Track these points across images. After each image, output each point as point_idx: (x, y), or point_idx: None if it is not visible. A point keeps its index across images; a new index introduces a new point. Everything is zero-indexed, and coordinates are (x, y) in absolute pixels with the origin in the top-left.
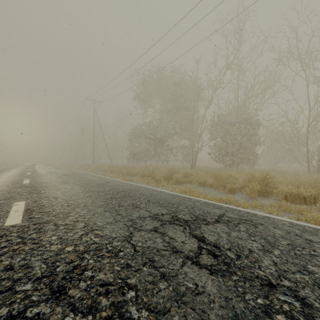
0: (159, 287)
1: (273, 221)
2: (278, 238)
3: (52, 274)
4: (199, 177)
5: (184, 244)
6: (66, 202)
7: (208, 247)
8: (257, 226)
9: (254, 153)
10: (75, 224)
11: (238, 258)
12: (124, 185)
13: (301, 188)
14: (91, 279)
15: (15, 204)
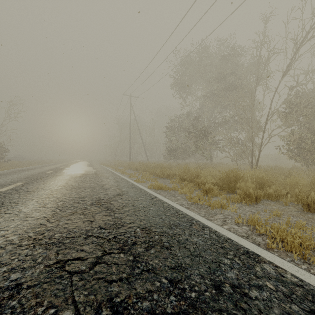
0: None
1: None
2: None
3: None
4: (284, 186)
5: None
6: None
7: None
8: None
9: None
10: None
11: None
12: (143, 205)
13: None
14: None
15: None
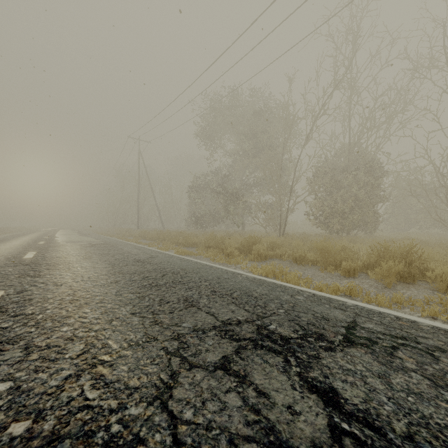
0: None
1: None
2: None
3: None
4: (292, 249)
5: (294, 415)
6: (72, 294)
7: (356, 430)
8: (435, 355)
9: (374, 213)
10: (66, 346)
11: None
12: (176, 261)
13: None
14: None
15: None
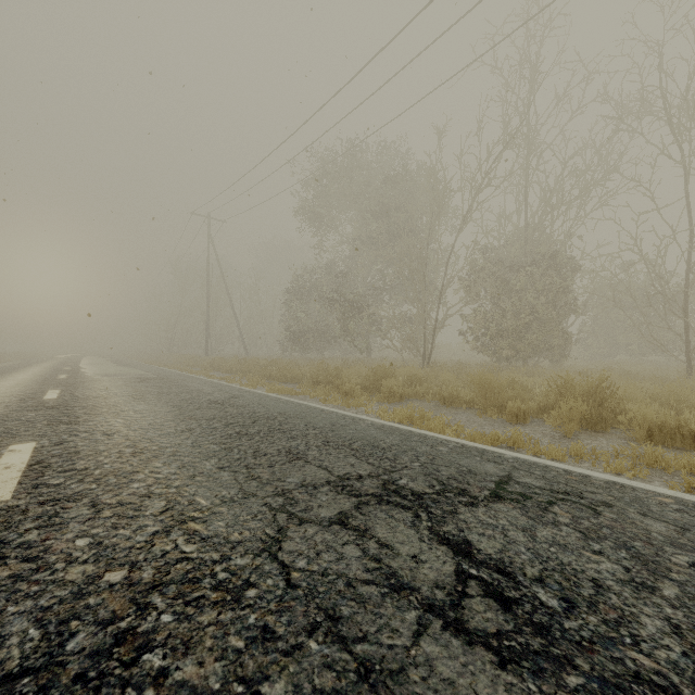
0: None
1: (635, 495)
2: (661, 546)
3: (51, 661)
4: (440, 385)
5: (419, 563)
6: (132, 445)
7: (484, 574)
8: (598, 509)
9: (563, 332)
10: (143, 503)
11: (569, 609)
12: (271, 403)
13: (686, 413)
14: (159, 683)
15: (10, 449)
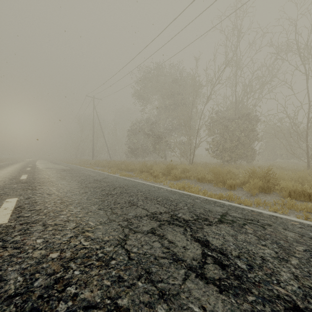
0: (157, 311)
1: (282, 221)
2: (292, 243)
3: (28, 290)
4: (197, 172)
5: (186, 250)
6: (60, 199)
7: (214, 254)
8: (265, 227)
9: (252, 149)
10: (66, 224)
11: (250, 269)
12: (121, 180)
13: (306, 185)
14: (74, 299)
15: (6, 201)
